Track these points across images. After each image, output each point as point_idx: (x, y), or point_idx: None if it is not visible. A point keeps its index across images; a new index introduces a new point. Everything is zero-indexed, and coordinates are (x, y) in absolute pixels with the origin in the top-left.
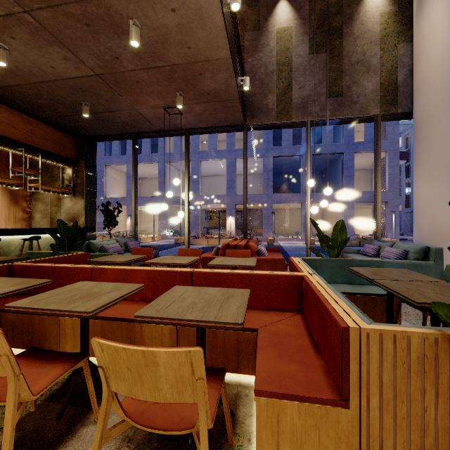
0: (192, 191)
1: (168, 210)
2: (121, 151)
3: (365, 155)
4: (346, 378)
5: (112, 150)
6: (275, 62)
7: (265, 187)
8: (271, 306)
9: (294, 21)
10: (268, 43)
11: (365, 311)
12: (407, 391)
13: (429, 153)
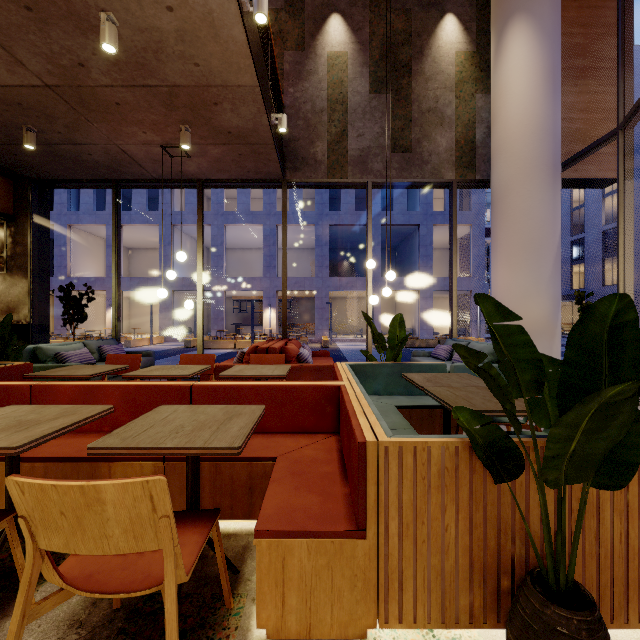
0: (212, 270)
1: (175, 298)
2: (98, 205)
3: (446, 230)
4: (363, 503)
5: (82, 202)
6: (326, 97)
7: (318, 267)
8: (300, 428)
9: (350, 45)
10: (316, 70)
11: (423, 427)
12: (428, 511)
13: (507, 232)
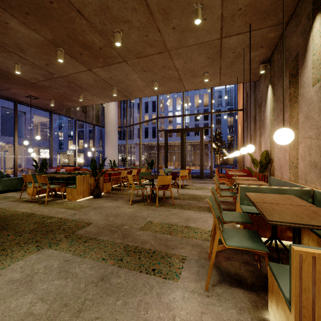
0: None
1: None
2: None
3: (38, 117)
4: None
5: None
6: None
7: None
8: None
9: None
10: None
11: None
12: None
13: (110, 141)
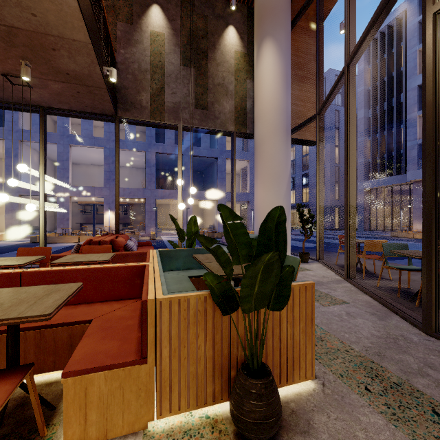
0: (58, 180)
1: (22, 201)
2: None
3: None
4: (145, 340)
5: None
6: (149, 62)
7: (148, 182)
8: (115, 297)
9: (167, 29)
10: (141, 41)
11: (206, 289)
12: (188, 338)
13: (263, 167)
